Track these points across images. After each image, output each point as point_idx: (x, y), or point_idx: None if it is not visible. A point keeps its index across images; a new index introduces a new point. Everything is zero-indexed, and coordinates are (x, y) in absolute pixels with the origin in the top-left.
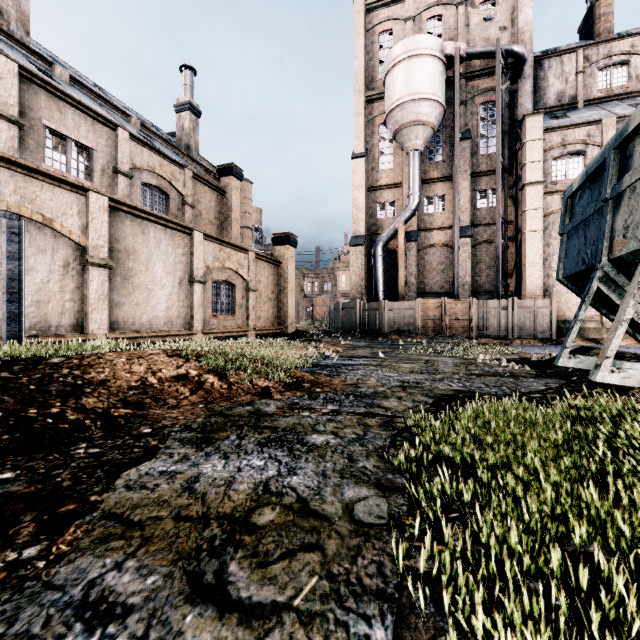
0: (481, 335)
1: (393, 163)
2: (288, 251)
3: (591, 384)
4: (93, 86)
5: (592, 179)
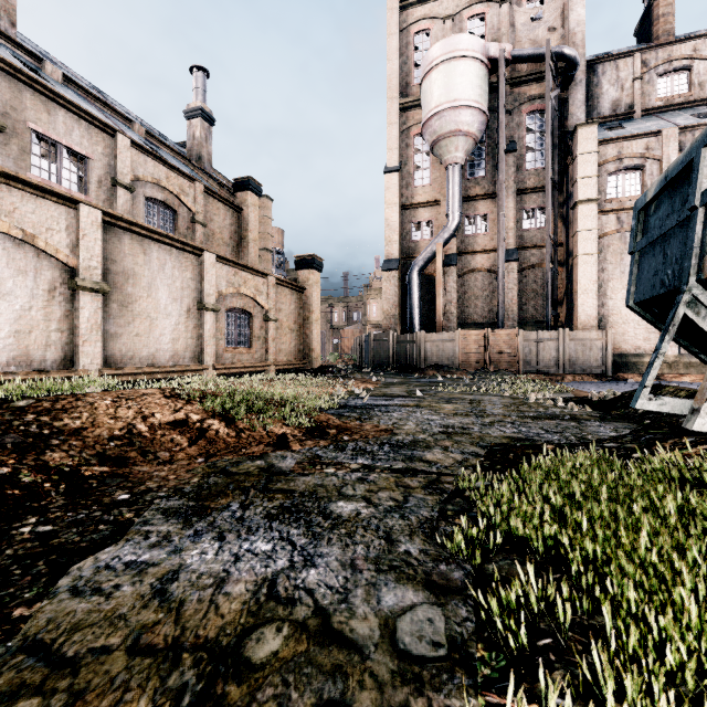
0: (528, 370)
1: (430, 178)
2: (313, 276)
3: (674, 430)
4: (91, 88)
5: (672, 185)
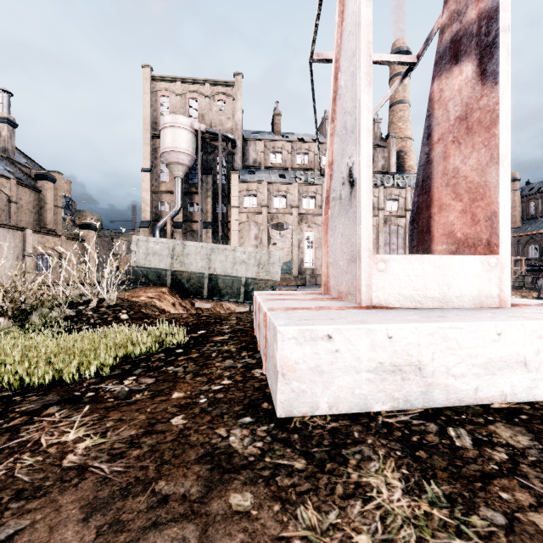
0: None
1: (169, 178)
2: (90, 233)
3: None
4: None
5: None
